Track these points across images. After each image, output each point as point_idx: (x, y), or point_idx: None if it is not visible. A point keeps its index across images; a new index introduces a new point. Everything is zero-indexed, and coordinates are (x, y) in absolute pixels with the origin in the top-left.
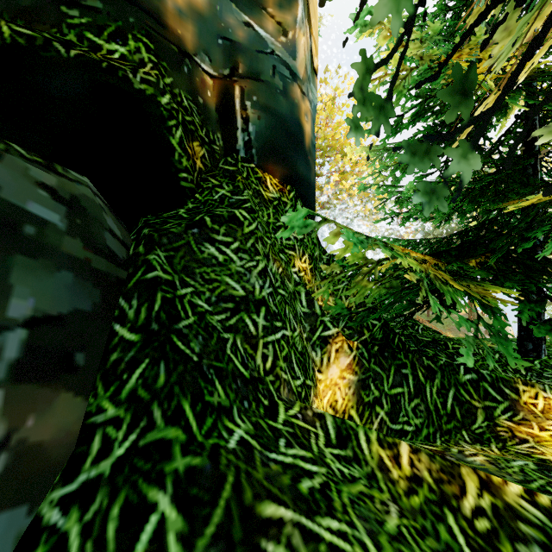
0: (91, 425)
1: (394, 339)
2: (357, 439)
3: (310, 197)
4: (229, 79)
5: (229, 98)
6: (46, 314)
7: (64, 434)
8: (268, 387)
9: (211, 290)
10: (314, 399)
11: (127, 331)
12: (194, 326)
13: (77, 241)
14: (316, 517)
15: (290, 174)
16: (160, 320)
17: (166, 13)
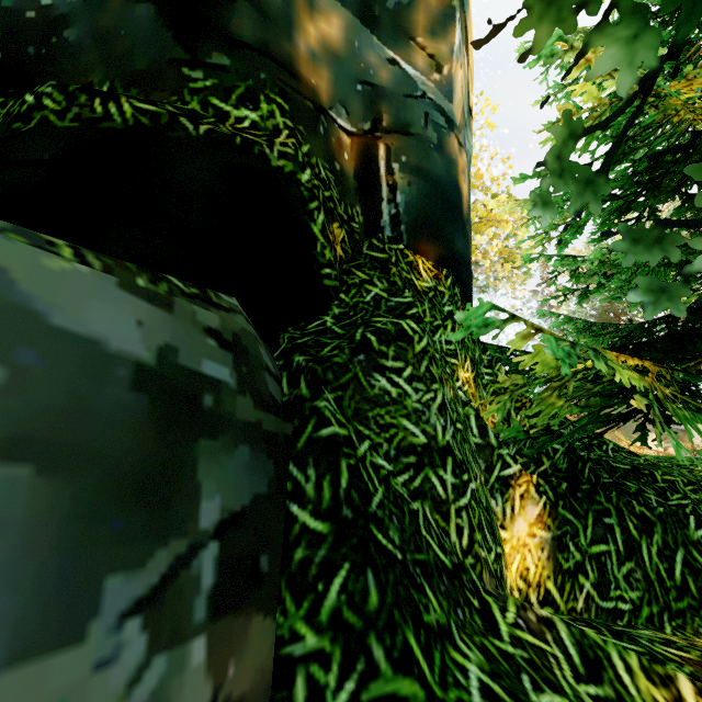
0: (288, 659)
1: (584, 470)
2: (612, 666)
3: (469, 280)
4: (371, 136)
5: (372, 161)
6: (231, 512)
7: (260, 675)
8: (471, 576)
9: (388, 440)
10: (506, 573)
11: (309, 516)
12: (385, 502)
13: (247, 400)
14: None
15: (446, 254)
16: (353, 503)
17: (298, 60)
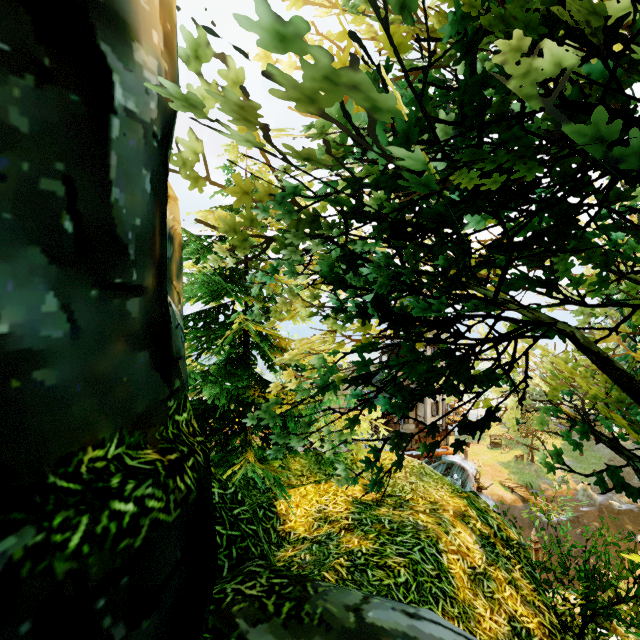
0: None
1: None
2: None
3: None
4: None
5: None
6: None
7: None
8: None
9: None
10: None
11: None
12: None
13: None
14: None
15: None
16: None
17: None
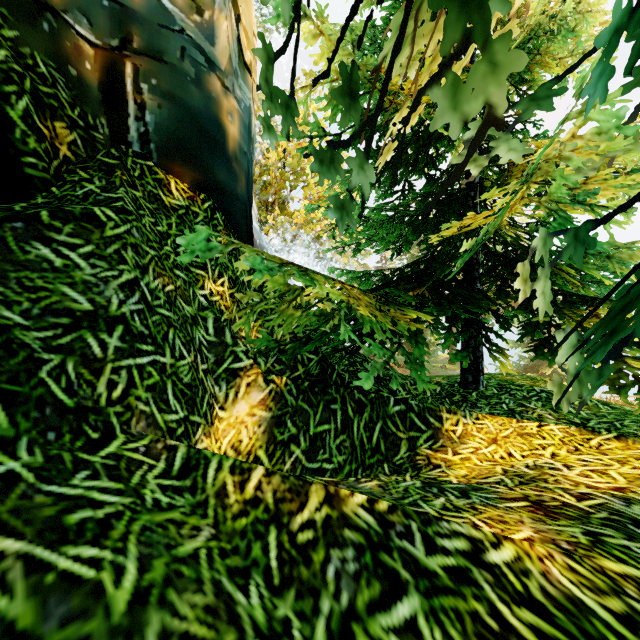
0: None
1: (332, 374)
2: (206, 468)
3: (236, 211)
4: (119, 52)
5: (118, 76)
6: None
7: None
8: (108, 419)
9: (34, 300)
10: (202, 438)
11: None
12: None
13: None
14: (64, 546)
15: (205, 180)
16: None
17: None
